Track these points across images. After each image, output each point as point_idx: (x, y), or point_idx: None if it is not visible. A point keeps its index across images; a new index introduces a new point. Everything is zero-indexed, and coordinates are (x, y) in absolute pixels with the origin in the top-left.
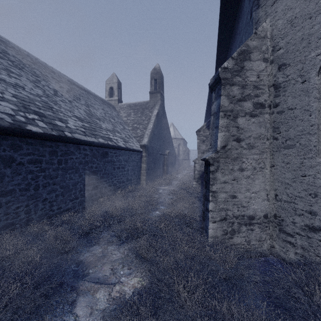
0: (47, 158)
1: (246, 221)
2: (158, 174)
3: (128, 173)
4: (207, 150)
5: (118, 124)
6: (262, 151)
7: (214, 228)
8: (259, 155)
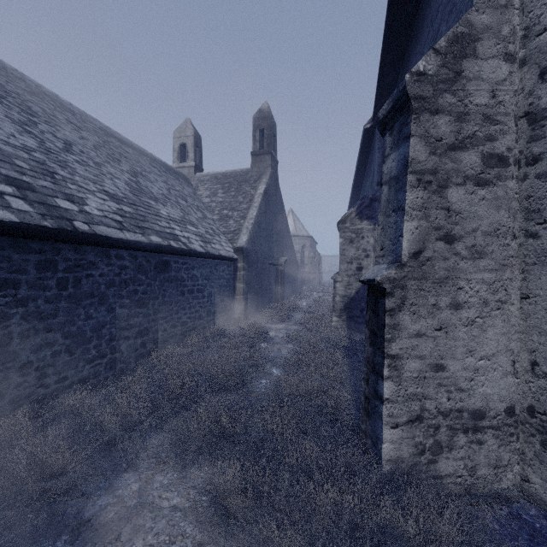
0: (31, 276)
1: (466, 423)
2: (267, 301)
3: (210, 300)
4: (359, 257)
5: (193, 209)
6: (501, 264)
7: (395, 440)
8: (494, 272)
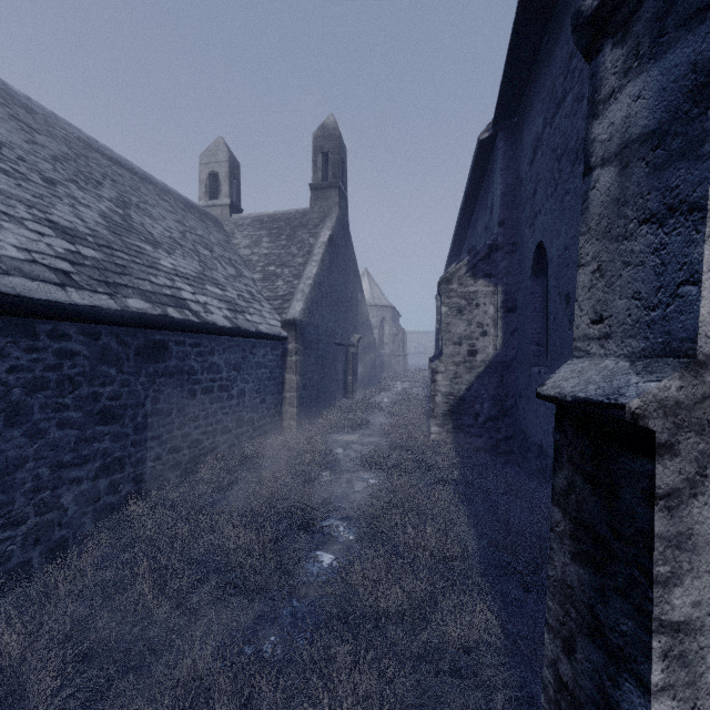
0: None
1: None
2: (333, 397)
3: (242, 402)
4: (471, 335)
5: (221, 262)
6: None
7: None
8: None
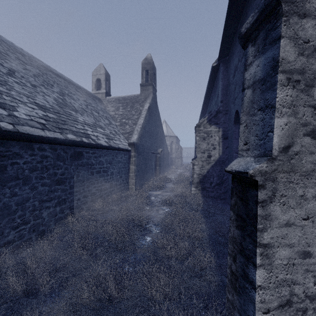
0: None
1: None
2: (150, 176)
3: (112, 177)
4: (209, 149)
5: (102, 118)
6: None
7: None
8: None
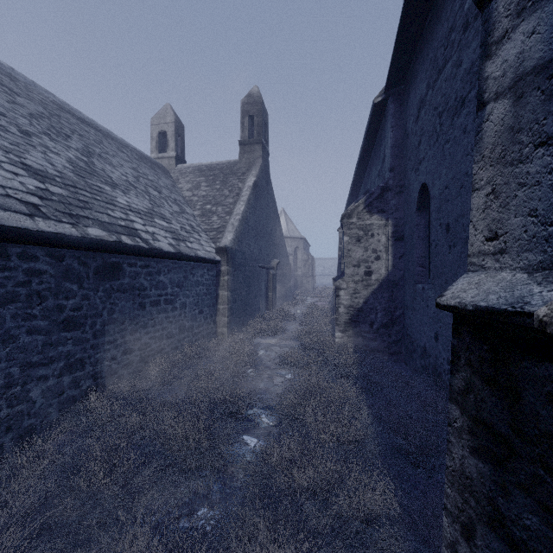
0: None
1: None
2: (257, 309)
3: (183, 313)
4: (368, 259)
5: (167, 201)
6: None
7: None
8: None
